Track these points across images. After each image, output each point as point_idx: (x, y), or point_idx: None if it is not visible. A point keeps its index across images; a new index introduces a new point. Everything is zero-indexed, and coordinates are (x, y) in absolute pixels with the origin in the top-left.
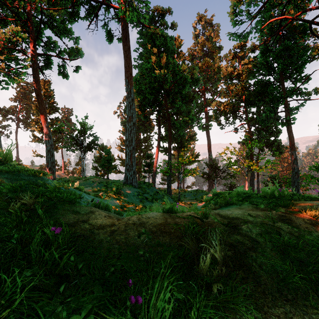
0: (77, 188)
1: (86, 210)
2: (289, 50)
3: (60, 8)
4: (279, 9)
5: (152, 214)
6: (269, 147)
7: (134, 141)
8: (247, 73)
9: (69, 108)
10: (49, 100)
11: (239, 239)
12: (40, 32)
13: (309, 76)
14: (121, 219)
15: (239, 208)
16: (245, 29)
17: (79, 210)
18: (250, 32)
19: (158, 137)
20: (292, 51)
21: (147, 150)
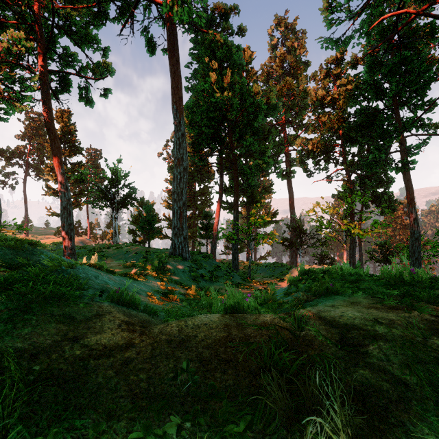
0: (93, 264)
1: (90, 311)
2: (408, 63)
3: (81, 6)
4: (392, 6)
5: (204, 317)
6: (376, 202)
7: (185, 193)
8: (346, 97)
9: (96, 149)
10: (69, 138)
11: (368, 379)
12: (53, 41)
13: (435, 100)
14: (148, 330)
15: (351, 303)
16: (346, 32)
17: (76, 312)
18: (353, 36)
19: (220, 188)
20: (411, 65)
21: (205, 207)
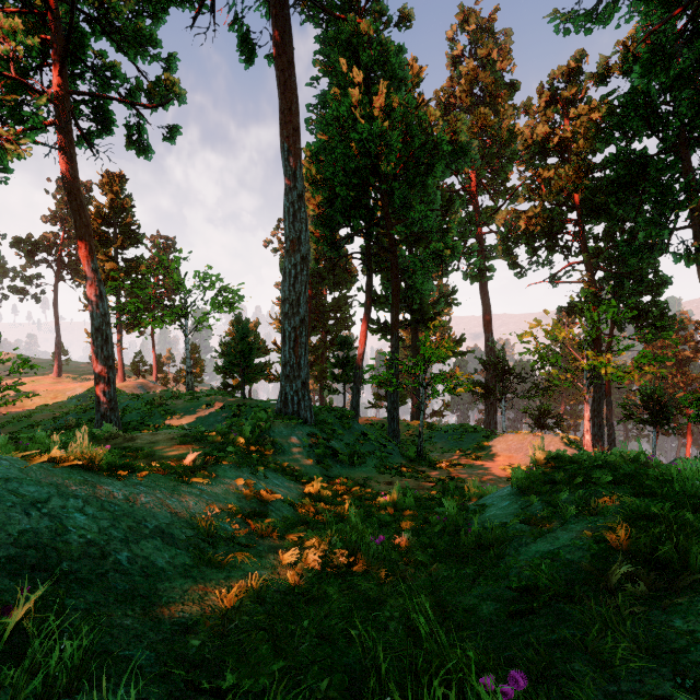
0: (62, 458)
1: None
2: None
3: None
4: None
5: None
6: (636, 320)
7: (304, 303)
8: (591, 134)
9: (167, 237)
10: (123, 219)
11: None
12: (80, 43)
13: None
14: None
15: None
16: None
17: None
18: (617, 4)
19: (367, 296)
20: None
21: (341, 330)
